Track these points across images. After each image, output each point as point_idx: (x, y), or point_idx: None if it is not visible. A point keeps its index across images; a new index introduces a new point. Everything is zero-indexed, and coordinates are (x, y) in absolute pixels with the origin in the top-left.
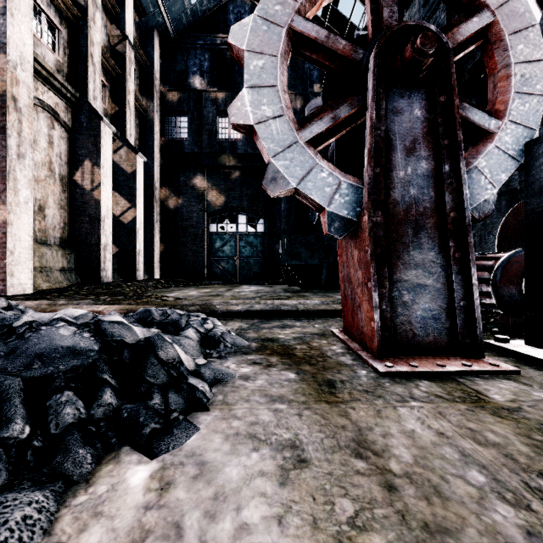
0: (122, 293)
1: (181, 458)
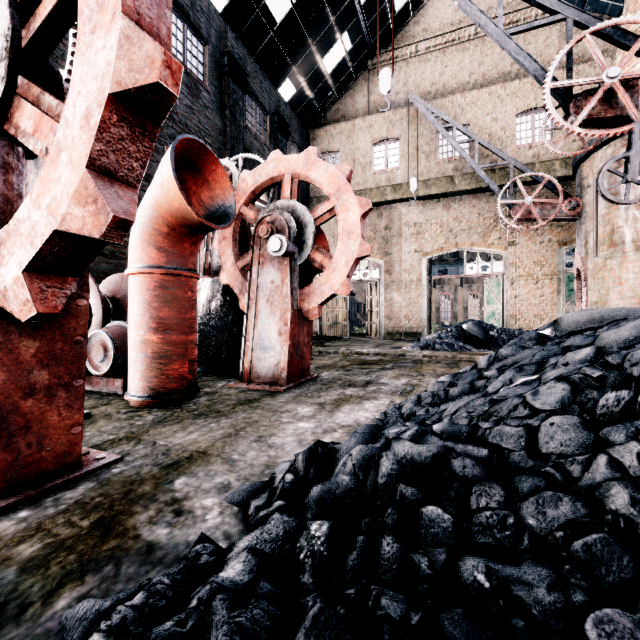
0: None
1: (308, 445)
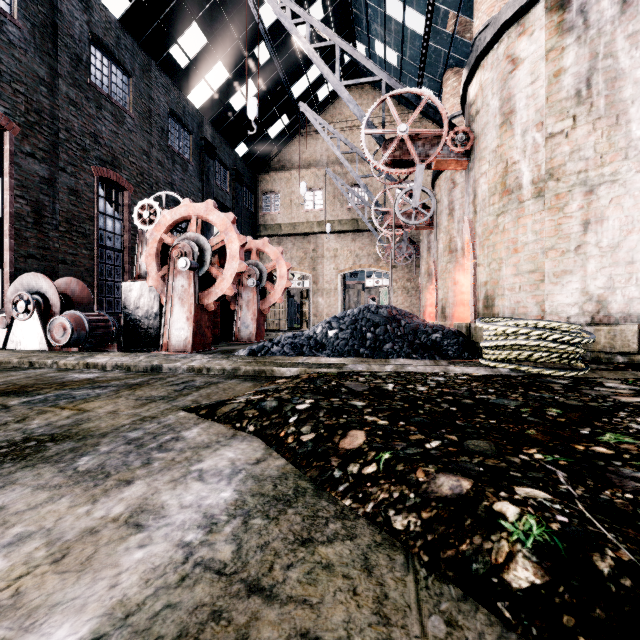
0: (398, 410)
1: None
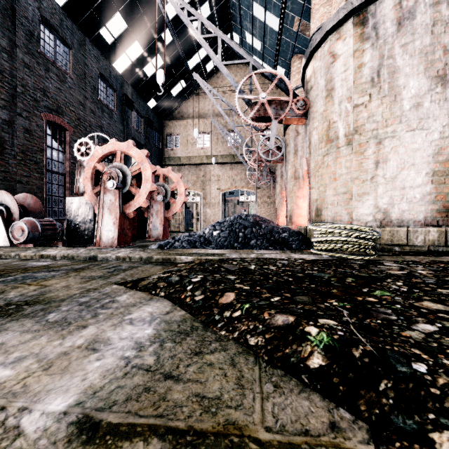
0: (256, 281)
1: None
